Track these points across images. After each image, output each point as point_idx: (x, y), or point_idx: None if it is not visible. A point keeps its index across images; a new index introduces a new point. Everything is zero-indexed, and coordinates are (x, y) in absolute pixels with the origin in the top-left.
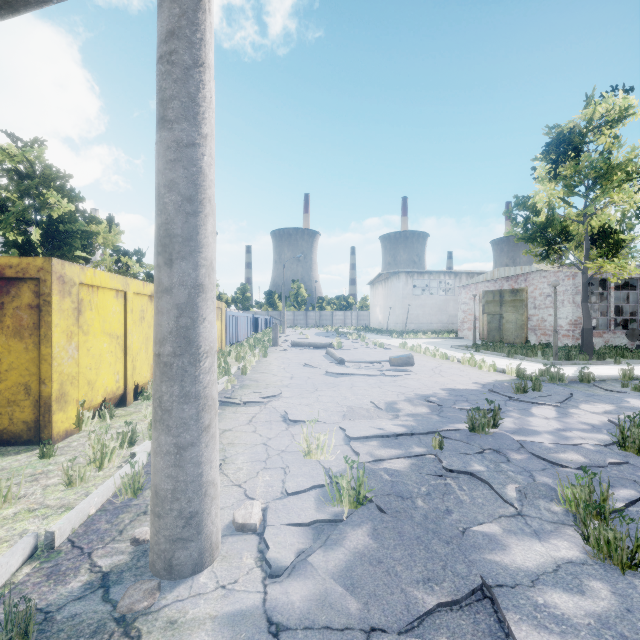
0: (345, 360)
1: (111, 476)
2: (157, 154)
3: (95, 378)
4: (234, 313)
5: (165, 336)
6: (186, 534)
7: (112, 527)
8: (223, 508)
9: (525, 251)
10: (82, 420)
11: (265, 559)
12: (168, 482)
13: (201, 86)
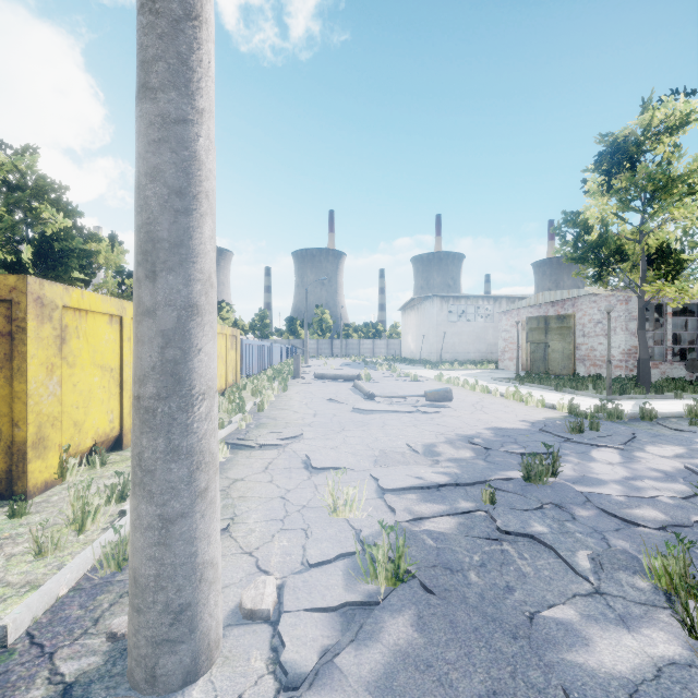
0: (375, 394)
1: (93, 541)
2: (137, 133)
3: (83, 418)
4: (251, 341)
5: (146, 373)
6: (174, 634)
7: (86, 614)
8: (228, 585)
9: (575, 273)
10: (66, 468)
11: (279, 662)
12: (150, 566)
13: (195, 45)
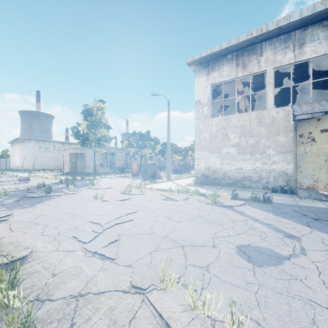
0: None
1: None
2: None
3: None
4: None
5: None
6: None
7: None
8: None
9: (78, 142)
10: None
11: None
12: None
13: None
